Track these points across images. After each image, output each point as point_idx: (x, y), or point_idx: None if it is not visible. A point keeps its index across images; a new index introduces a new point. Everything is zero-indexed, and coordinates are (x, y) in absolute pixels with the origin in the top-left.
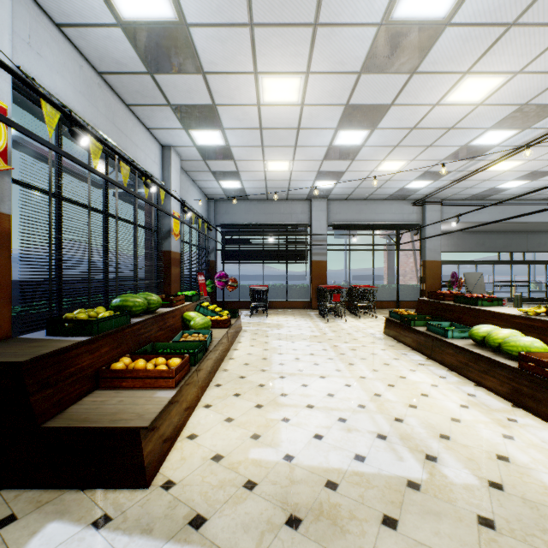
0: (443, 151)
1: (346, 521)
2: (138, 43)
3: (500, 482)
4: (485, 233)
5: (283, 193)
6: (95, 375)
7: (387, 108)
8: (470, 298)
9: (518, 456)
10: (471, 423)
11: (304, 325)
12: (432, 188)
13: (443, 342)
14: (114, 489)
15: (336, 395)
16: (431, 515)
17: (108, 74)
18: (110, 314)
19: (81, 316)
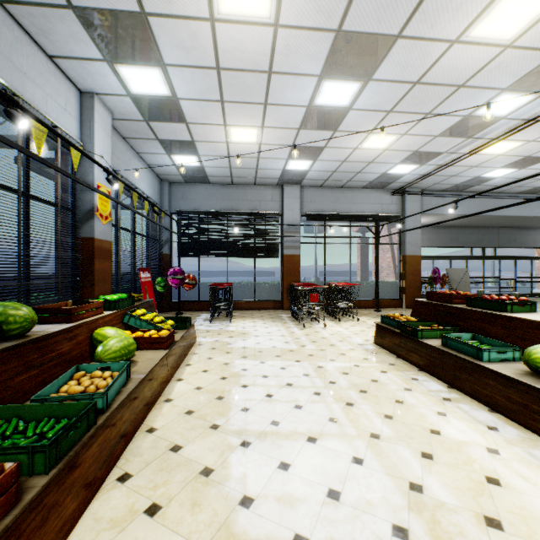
0: (441, 123)
1: None
2: None
3: None
4: (458, 228)
5: (251, 175)
6: None
7: (391, 42)
8: (494, 301)
9: None
10: None
11: (276, 333)
12: (416, 175)
13: (477, 366)
14: None
15: (344, 493)
16: None
17: None
18: None
19: None
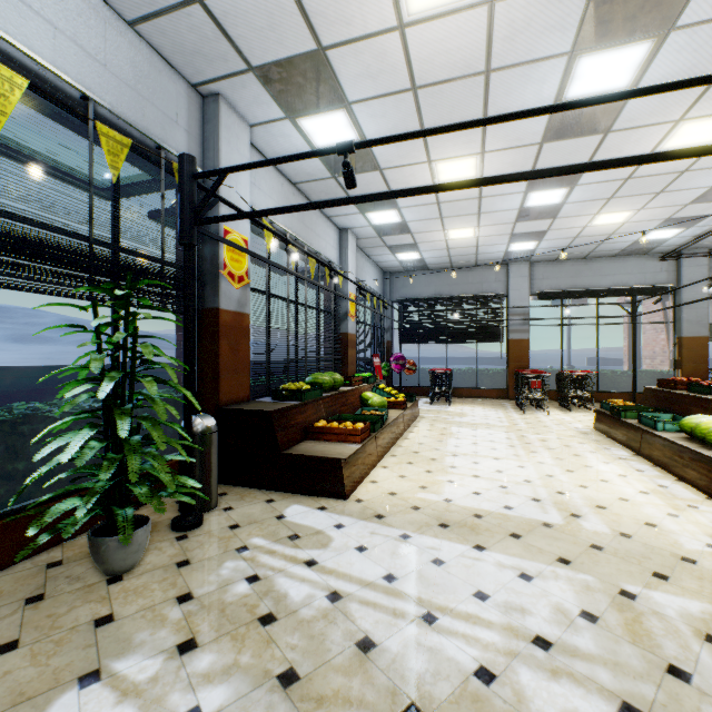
0: (684, 195)
1: (482, 530)
2: (326, 160)
3: (631, 534)
4: None
5: (471, 259)
6: (304, 430)
7: None
8: (704, 386)
9: (669, 526)
10: (639, 503)
11: (492, 415)
12: (688, 237)
13: (652, 434)
14: (325, 498)
15: (505, 472)
16: (552, 538)
17: (300, 183)
18: (310, 387)
19: (293, 387)
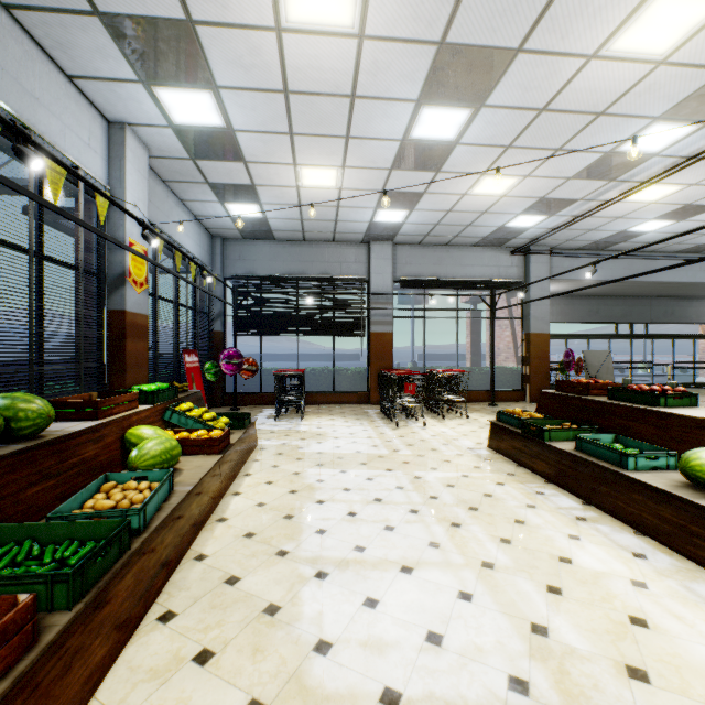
0: (575, 162)
1: None
2: None
3: None
4: (599, 297)
5: (328, 229)
6: None
7: (510, 58)
8: (642, 392)
9: None
10: None
11: (361, 434)
12: (543, 229)
13: (620, 476)
14: None
15: (448, 637)
16: None
17: None
18: None
19: None
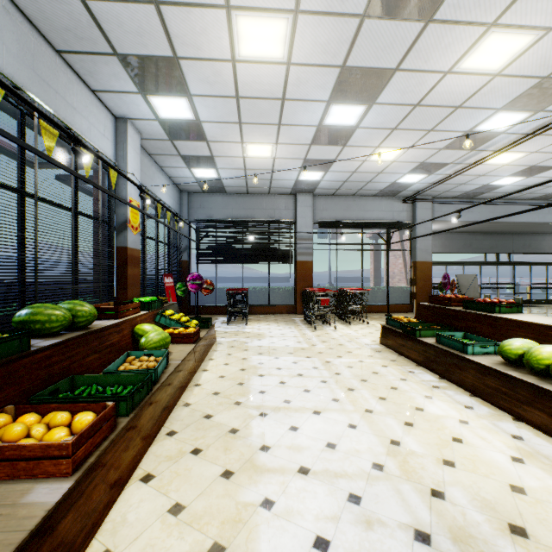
0: (444, 138)
1: None
2: None
3: None
4: (472, 234)
5: (265, 185)
6: None
7: (390, 74)
8: (485, 303)
9: None
10: (542, 495)
11: (289, 334)
12: (425, 184)
13: (462, 358)
14: None
15: (339, 445)
16: None
17: None
18: None
19: None
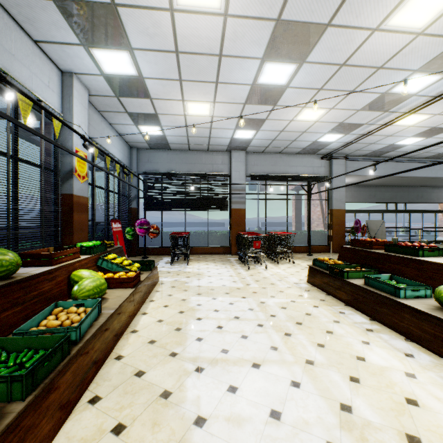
0: (363, 99)
1: None
2: None
3: None
4: (376, 186)
5: (205, 142)
6: None
7: (322, 30)
8: (408, 247)
9: None
10: None
11: (225, 274)
12: (341, 143)
13: (395, 302)
14: None
15: (285, 413)
16: None
17: None
18: None
19: None
